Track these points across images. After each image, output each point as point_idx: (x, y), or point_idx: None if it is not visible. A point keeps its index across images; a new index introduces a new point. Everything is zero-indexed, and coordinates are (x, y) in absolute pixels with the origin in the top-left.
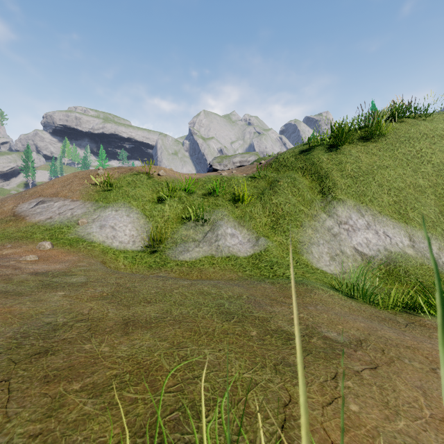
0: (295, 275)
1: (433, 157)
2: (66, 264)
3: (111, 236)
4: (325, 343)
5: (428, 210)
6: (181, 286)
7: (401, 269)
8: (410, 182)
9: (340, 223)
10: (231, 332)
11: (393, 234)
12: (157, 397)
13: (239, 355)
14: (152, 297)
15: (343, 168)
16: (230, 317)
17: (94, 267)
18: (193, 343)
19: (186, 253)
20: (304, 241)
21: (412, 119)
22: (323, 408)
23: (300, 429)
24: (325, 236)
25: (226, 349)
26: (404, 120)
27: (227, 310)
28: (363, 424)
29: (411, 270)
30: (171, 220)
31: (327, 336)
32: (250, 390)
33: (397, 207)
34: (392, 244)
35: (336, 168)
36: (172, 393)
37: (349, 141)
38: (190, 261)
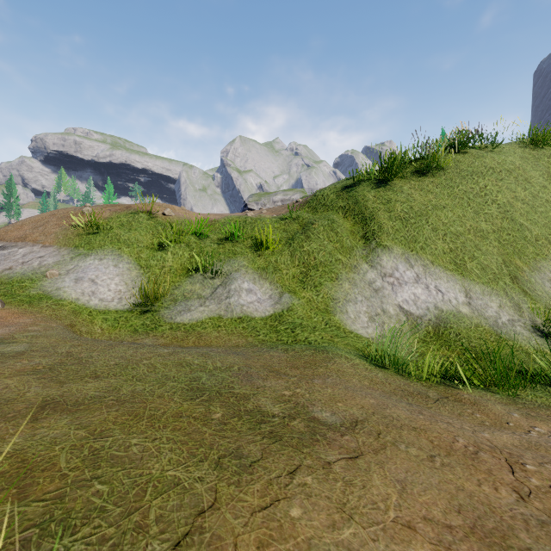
0: (320, 339)
1: (499, 195)
2: (12, 328)
3: (89, 292)
4: (307, 426)
5: (489, 260)
6: (157, 355)
7: (452, 331)
8: (470, 225)
9: (385, 275)
10: (187, 415)
11: (447, 289)
12: (18, 509)
13: (178, 445)
14: (107, 370)
15: (392, 208)
16: (199, 395)
17: (50, 332)
18: (123, 430)
19: (186, 313)
20: (339, 298)
21: (477, 150)
22: (253, 514)
23: (202, 545)
24: (364, 291)
25: (165, 437)
26: (467, 151)
27: (201, 386)
28: (295, 534)
29: (463, 332)
30: (174, 272)
31: (316, 417)
32: (164, 493)
33: (453, 256)
34: (444, 301)
35: (384, 208)
36: (45, 502)
37: (402, 176)
38: (189, 324)
